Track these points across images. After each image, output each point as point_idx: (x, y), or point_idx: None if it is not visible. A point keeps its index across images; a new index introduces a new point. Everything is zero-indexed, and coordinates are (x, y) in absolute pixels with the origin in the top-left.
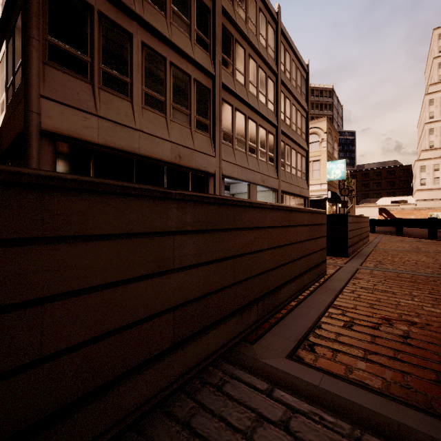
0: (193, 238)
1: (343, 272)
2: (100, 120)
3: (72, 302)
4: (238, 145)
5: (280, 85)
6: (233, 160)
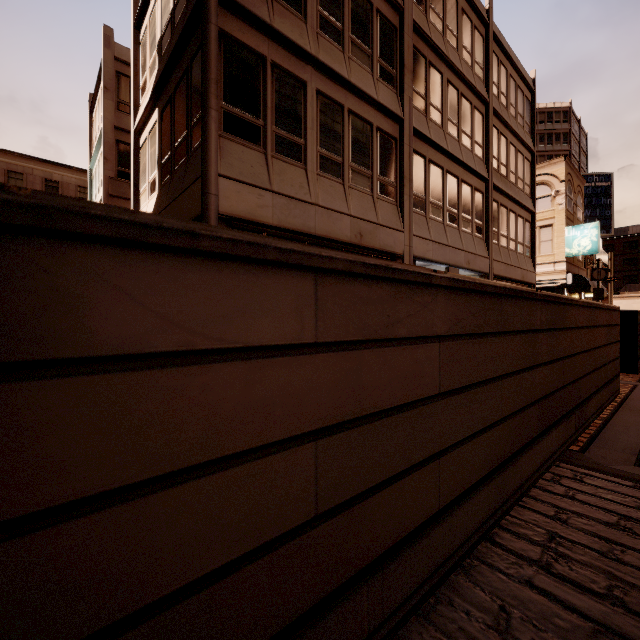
0: (545, 337)
1: None
2: (275, 197)
3: (508, 382)
4: (433, 212)
5: (492, 118)
6: (427, 235)
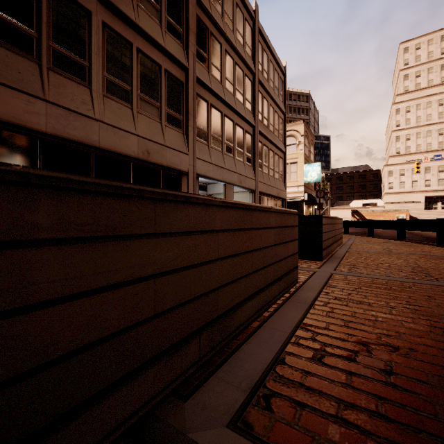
0: (56, 253)
1: (316, 279)
2: (49, 106)
3: None
4: (214, 143)
5: (257, 85)
6: (209, 159)
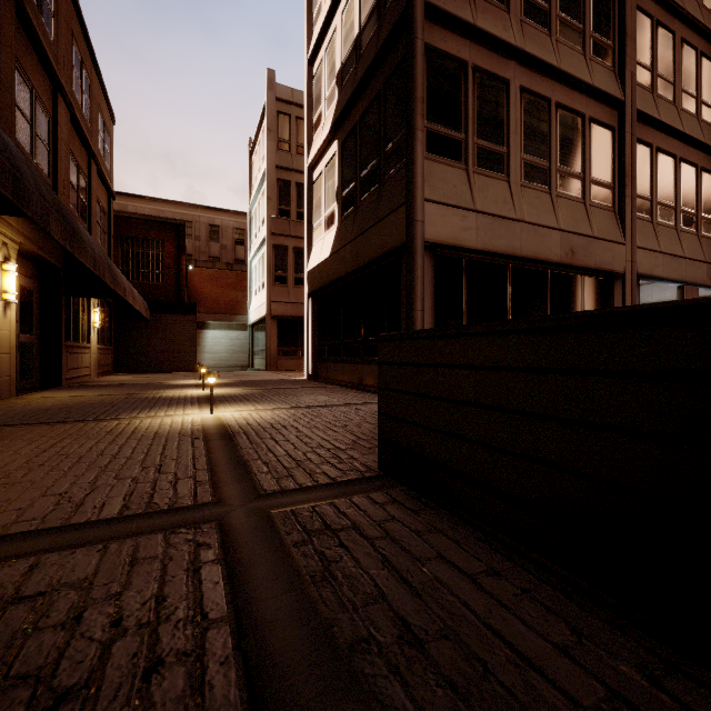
0: None
1: None
2: (478, 217)
3: None
4: (662, 215)
5: None
6: (655, 246)
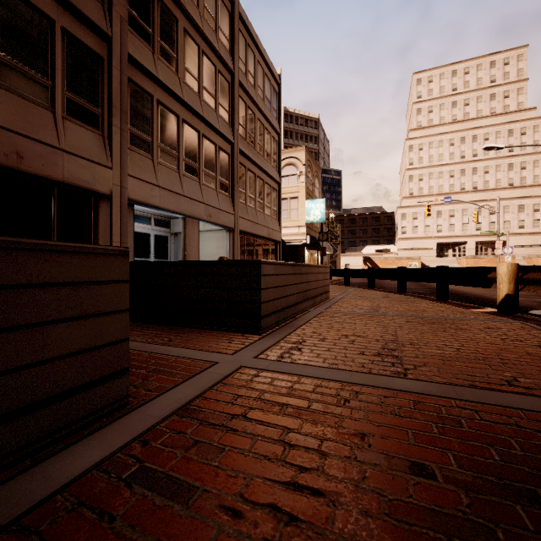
0: None
1: (190, 386)
2: None
3: None
4: (164, 157)
5: (237, 89)
6: (153, 179)
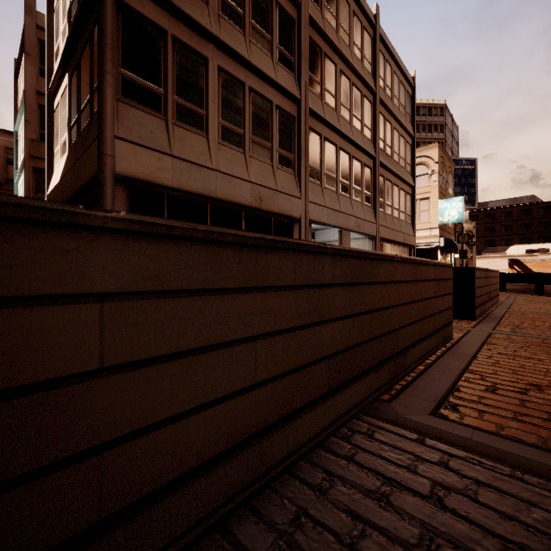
0: (341, 291)
1: (473, 337)
2: (175, 161)
3: (270, 342)
4: (328, 182)
5: (378, 106)
6: (322, 202)
